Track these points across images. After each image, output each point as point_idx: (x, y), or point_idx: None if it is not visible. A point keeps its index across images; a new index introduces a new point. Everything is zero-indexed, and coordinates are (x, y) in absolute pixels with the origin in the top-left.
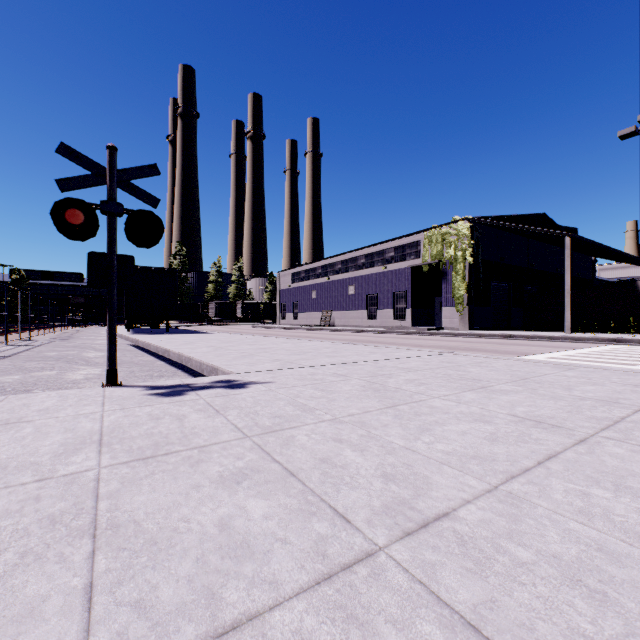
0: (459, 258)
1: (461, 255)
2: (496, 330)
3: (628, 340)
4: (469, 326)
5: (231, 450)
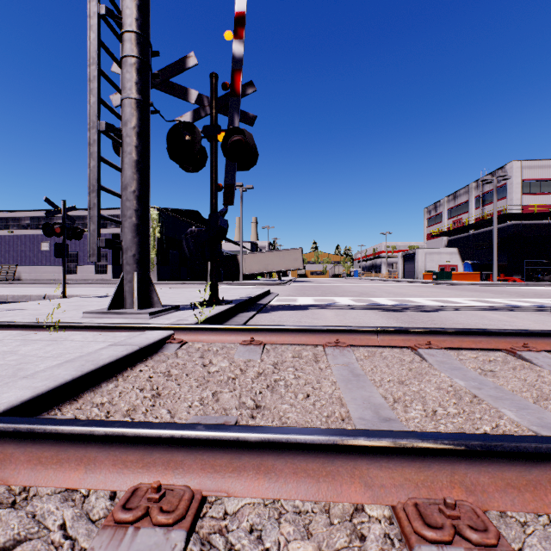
0: (151, 233)
1: (153, 231)
2: (173, 281)
3: (232, 283)
4: (158, 278)
5: (162, 297)
